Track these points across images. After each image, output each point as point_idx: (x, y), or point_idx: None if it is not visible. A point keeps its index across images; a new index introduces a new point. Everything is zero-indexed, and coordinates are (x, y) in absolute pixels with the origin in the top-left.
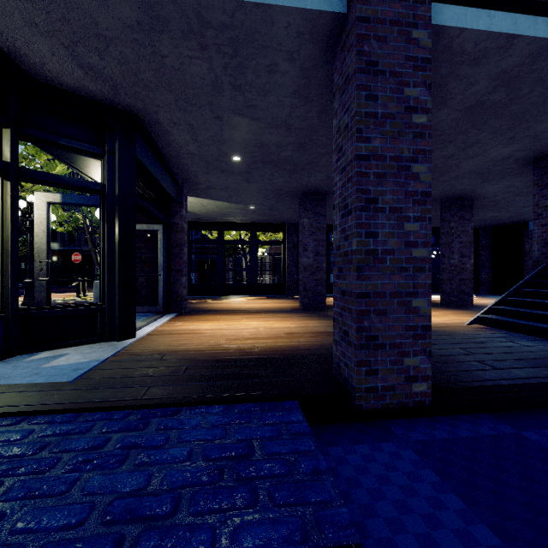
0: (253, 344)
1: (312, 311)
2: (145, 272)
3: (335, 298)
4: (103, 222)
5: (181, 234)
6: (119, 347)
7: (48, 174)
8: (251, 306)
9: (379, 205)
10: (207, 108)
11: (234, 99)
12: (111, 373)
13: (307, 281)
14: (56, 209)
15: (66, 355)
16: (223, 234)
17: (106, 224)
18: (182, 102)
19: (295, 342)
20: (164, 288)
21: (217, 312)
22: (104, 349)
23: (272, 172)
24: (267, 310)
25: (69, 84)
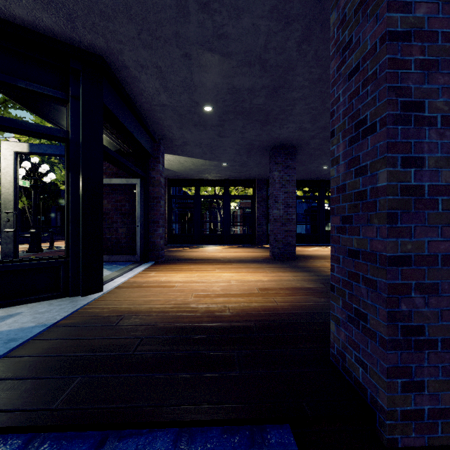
0: (224, 304)
1: (283, 261)
2: (125, 223)
3: (334, 259)
4: (67, 170)
5: (158, 187)
6: (79, 304)
7: (4, 118)
8: (223, 255)
9: (425, 112)
10: (173, 42)
11: (202, 26)
12: (48, 348)
13: (278, 232)
14: (59, 170)
15: (16, 316)
16: (199, 189)
17: (69, 173)
18: (146, 35)
19: (271, 303)
20: (142, 239)
21: (192, 262)
22: (62, 308)
23: (244, 124)
24: (239, 259)
25: (22, 16)
